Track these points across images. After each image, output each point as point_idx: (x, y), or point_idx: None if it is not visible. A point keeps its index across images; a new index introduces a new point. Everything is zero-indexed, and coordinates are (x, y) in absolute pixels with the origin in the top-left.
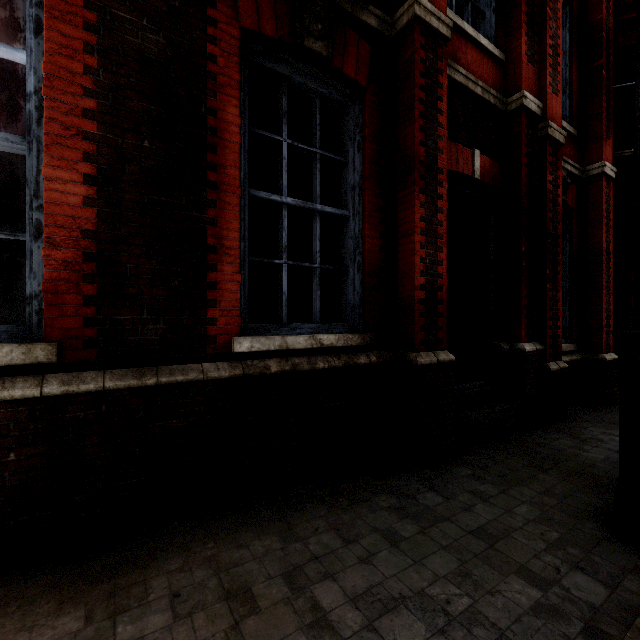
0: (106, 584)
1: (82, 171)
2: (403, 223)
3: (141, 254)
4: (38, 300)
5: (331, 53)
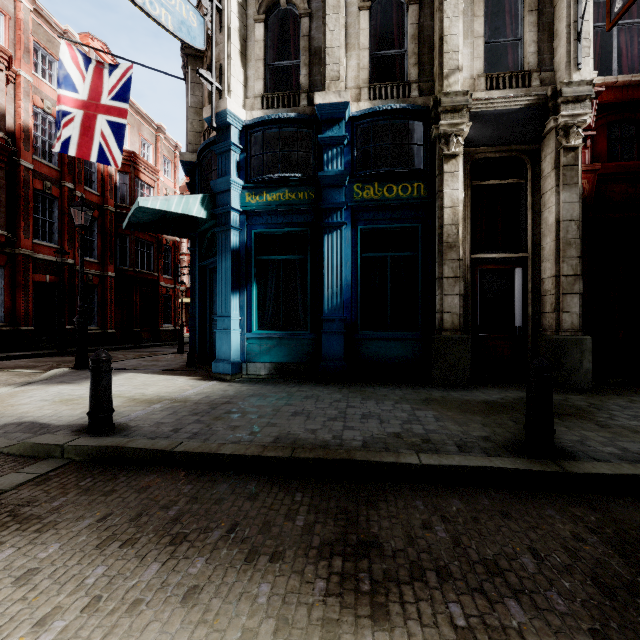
0: None
1: None
2: (18, 298)
3: None
4: None
5: None
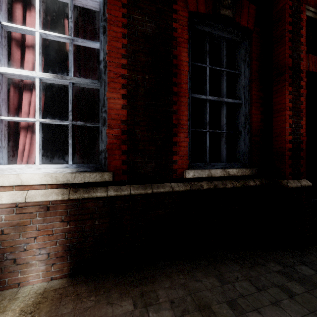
0: (138, 288)
1: (121, 93)
2: (276, 104)
3: (144, 130)
4: (104, 153)
5: (234, 15)
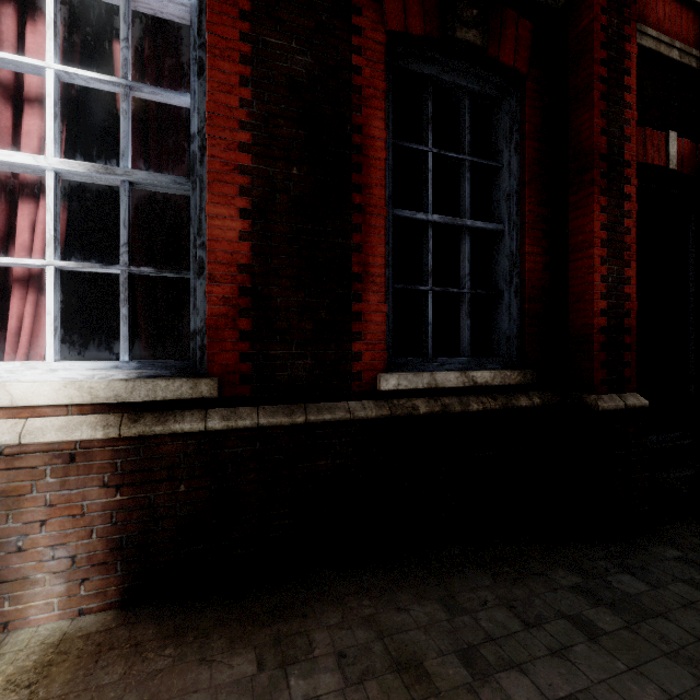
0: (269, 628)
1: (238, 206)
2: (575, 234)
3: (290, 286)
4: (200, 336)
5: (486, 41)
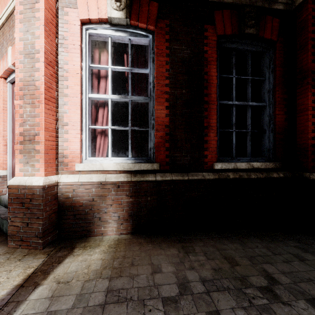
0: (179, 244)
1: (165, 105)
2: (300, 105)
3: (182, 132)
4: (153, 149)
5: (258, 31)
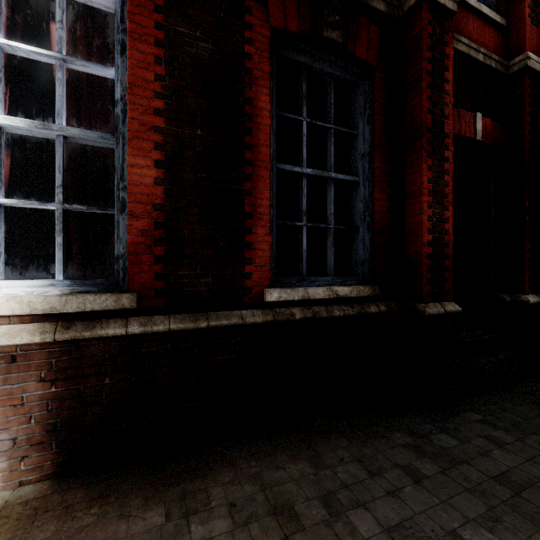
0: (177, 488)
1: (153, 158)
2: (410, 185)
3: (195, 221)
4: (123, 260)
5: (346, 39)
